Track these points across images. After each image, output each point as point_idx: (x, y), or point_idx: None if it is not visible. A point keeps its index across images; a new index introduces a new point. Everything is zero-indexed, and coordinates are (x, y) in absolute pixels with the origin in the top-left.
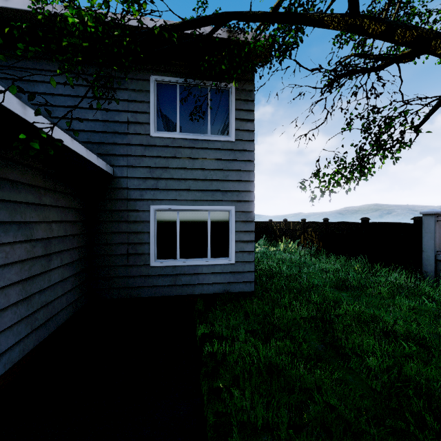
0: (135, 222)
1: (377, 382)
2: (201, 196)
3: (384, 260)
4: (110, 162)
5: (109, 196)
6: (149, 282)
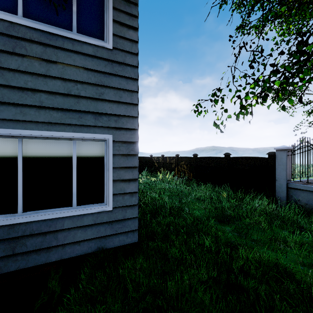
0: None
1: None
2: (61, 117)
3: (244, 188)
4: None
5: None
6: None
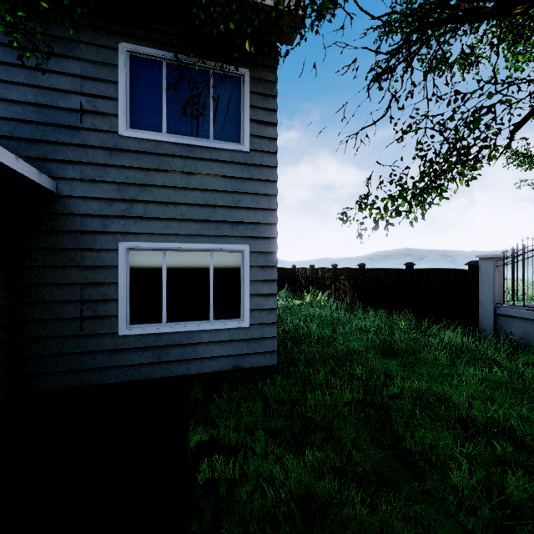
0: (94, 267)
1: (476, 520)
2: (200, 229)
3: (433, 315)
4: (50, 172)
5: (49, 226)
6: (118, 359)
